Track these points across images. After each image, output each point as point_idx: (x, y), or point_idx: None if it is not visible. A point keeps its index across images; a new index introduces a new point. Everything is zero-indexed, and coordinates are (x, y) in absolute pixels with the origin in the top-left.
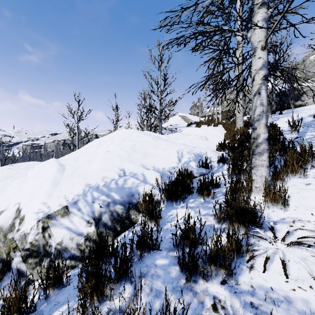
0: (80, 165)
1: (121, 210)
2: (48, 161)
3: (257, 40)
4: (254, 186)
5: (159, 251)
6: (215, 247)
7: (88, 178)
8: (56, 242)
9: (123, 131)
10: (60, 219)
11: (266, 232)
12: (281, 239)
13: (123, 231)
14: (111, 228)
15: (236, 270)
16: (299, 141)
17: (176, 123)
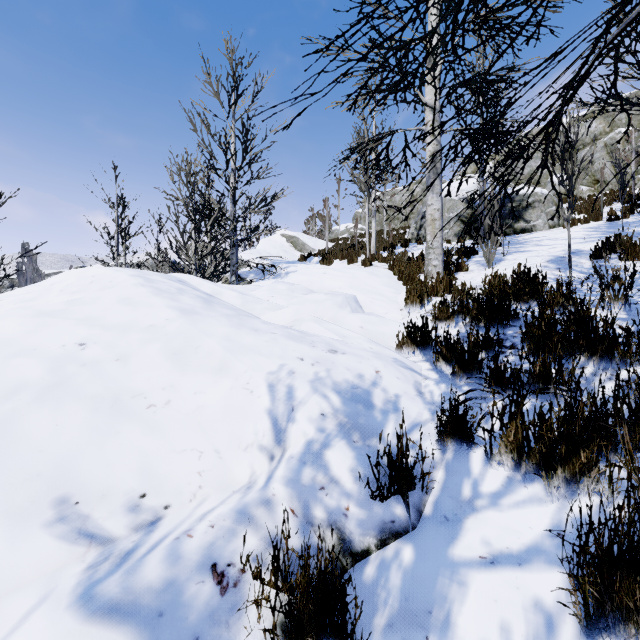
0: None
1: None
2: None
3: None
4: None
5: None
6: None
7: None
8: None
9: (86, 273)
10: None
11: None
12: None
13: None
14: None
15: None
16: None
17: (275, 252)
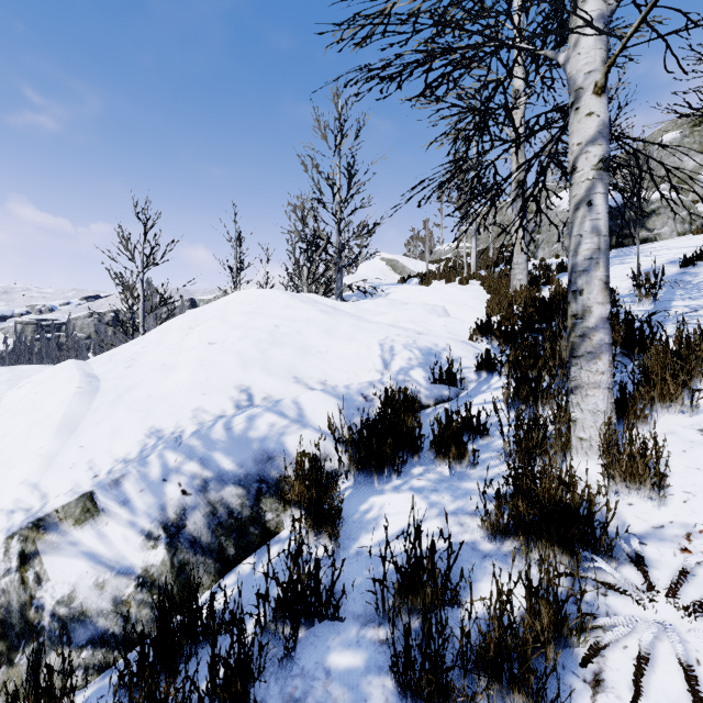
0: (139, 378)
1: (239, 501)
2: (60, 366)
3: (584, 69)
4: (575, 437)
5: (338, 625)
6: (491, 614)
7: (156, 413)
8: (55, 599)
9: (251, 292)
10: (72, 530)
11: (620, 566)
12: (667, 591)
13: (243, 556)
14: (212, 549)
15: (555, 692)
16: (662, 321)
17: (375, 276)
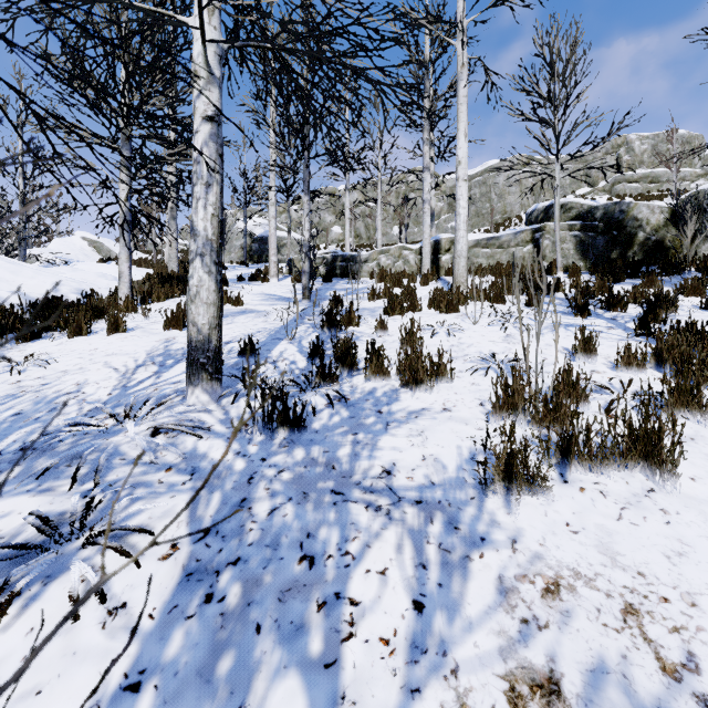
0: None
1: None
2: None
3: (122, 193)
4: (120, 302)
5: None
6: None
7: None
8: None
9: None
10: None
11: None
12: None
13: None
14: None
15: None
16: None
17: (73, 254)
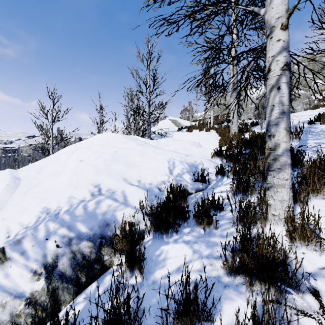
0: (41, 179)
1: (89, 250)
2: (1, 172)
3: (276, 16)
4: (271, 214)
5: None
6: None
7: (47, 199)
8: None
9: (104, 135)
10: None
11: (303, 294)
12: None
13: (90, 282)
14: (72, 279)
15: None
16: (304, 150)
17: (166, 127)
